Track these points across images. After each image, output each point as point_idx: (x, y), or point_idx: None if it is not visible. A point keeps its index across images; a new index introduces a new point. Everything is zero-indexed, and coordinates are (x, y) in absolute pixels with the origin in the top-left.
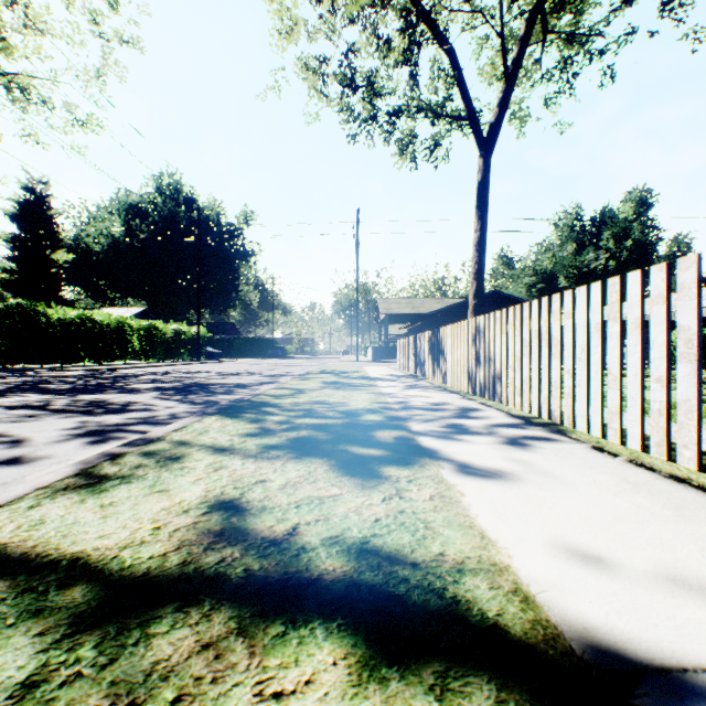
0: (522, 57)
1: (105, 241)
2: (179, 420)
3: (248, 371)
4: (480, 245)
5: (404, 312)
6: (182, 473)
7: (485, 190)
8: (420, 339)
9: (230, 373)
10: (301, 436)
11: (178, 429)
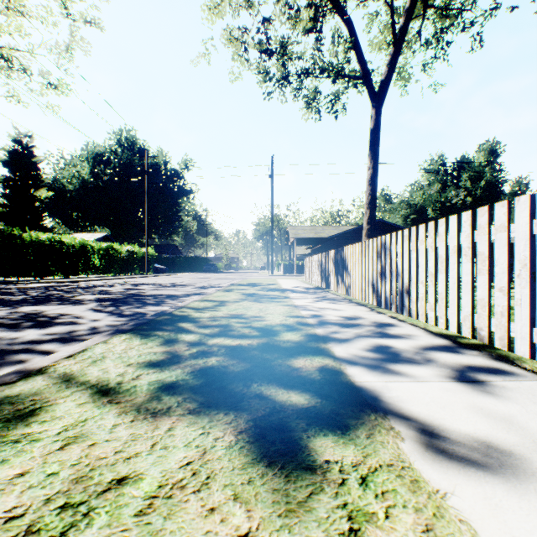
0: (407, 26)
1: (77, 181)
2: (95, 336)
3: (183, 283)
4: (372, 180)
5: (308, 237)
6: (6, 456)
7: (377, 135)
8: (325, 257)
9: (167, 285)
10: (209, 366)
11: (72, 355)
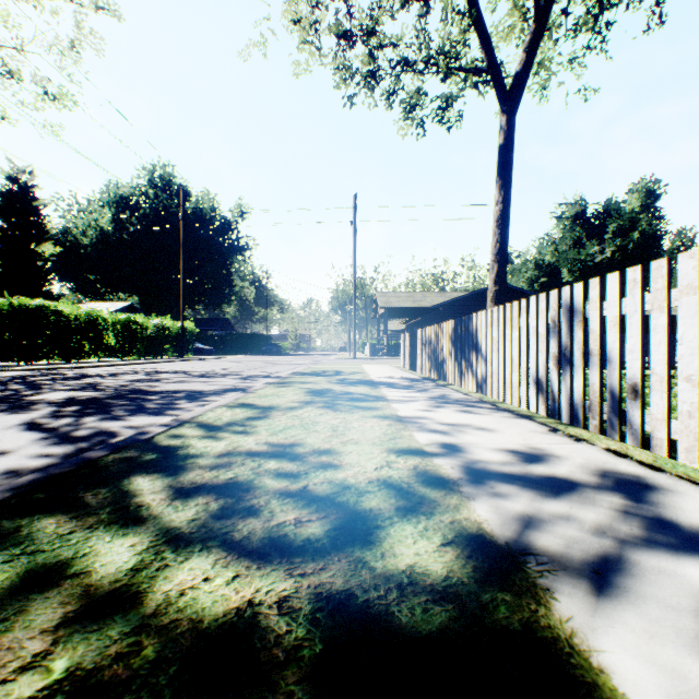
0: None
1: (93, 233)
2: None
3: (226, 370)
4: (502, 220)
5: (404, 306)
6: None
7: (509, 153)
8: (437, 331)
9: (200, 374)
10: None
11: None
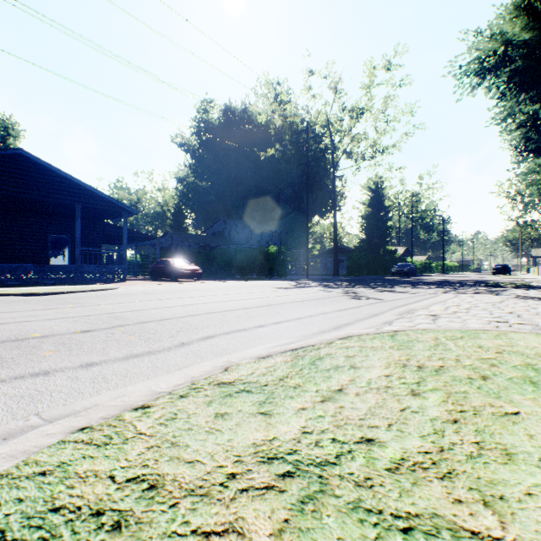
0: None
1: None
2: None
3: None
4: None
5: None
6: None
7: None
8: (531, 268)
9: None
10: None
11: None
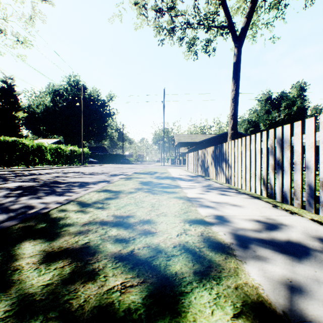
0: None
1: (42, 107)
2: None
3: (102, 171)
4: (235, 99)
5: (187, 141)
6: None
7: (238, 66)
8: (204, 152)
9: (89, 173)
10: None
11: None
